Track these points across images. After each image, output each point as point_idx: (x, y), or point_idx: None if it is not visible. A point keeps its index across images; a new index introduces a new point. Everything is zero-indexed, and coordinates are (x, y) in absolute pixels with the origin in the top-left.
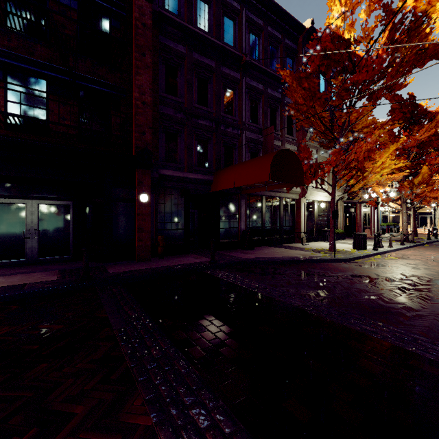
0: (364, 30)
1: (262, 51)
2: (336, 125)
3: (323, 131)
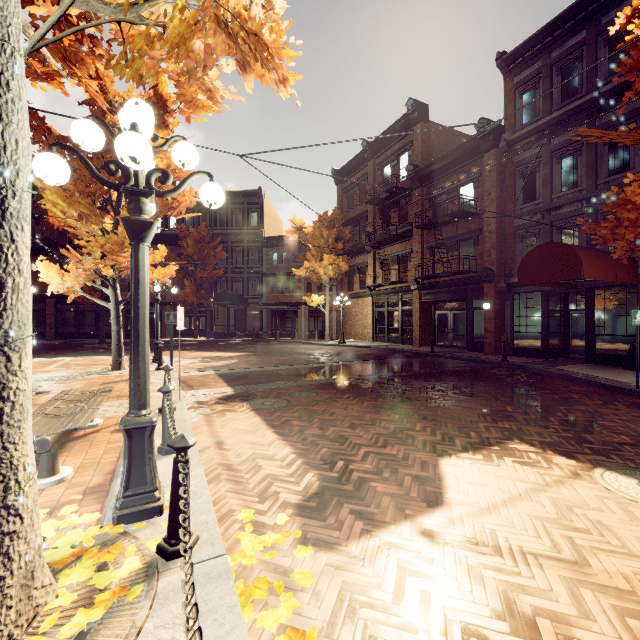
0: None
1: None
2: None
3: None
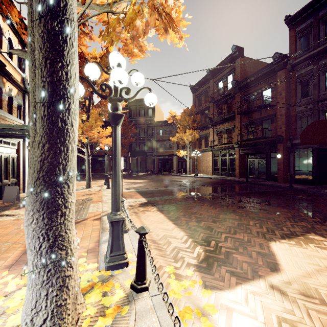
0: None
1: None
2: None
3: None
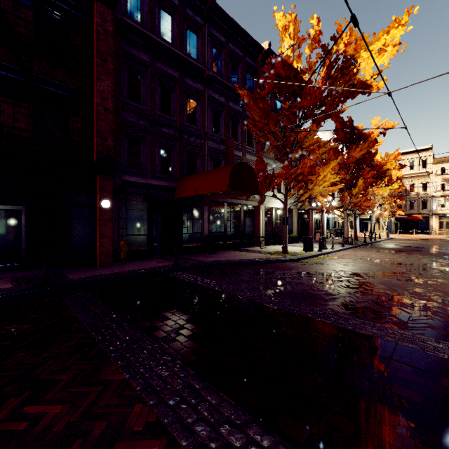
0: (308, 63)
1: (224, 66)
2: (288, 142)
3: (277, 146)
